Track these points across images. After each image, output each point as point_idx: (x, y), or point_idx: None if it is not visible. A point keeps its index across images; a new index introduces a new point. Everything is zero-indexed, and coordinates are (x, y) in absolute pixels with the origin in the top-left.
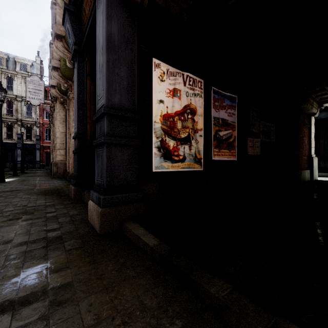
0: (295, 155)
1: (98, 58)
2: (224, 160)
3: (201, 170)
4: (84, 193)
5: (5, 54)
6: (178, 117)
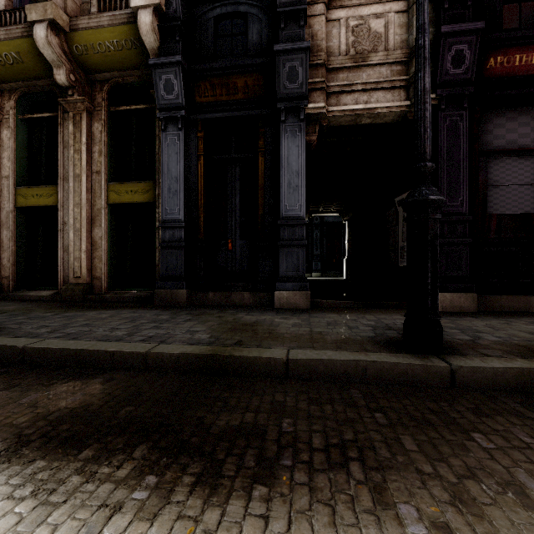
0: None
1: (287, 175)
2: None
3: None
4: (207, 295)
5: None
6: None
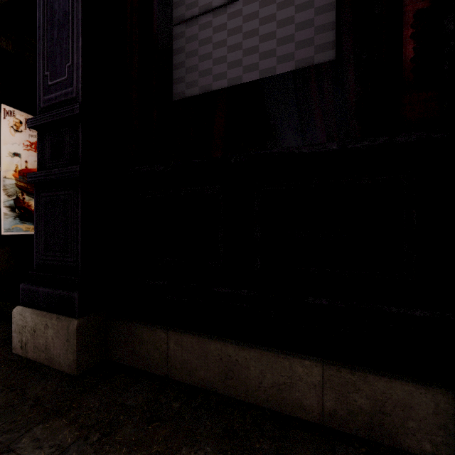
0: None
1: None
2: None
3: None
4: None
5: None
6: None
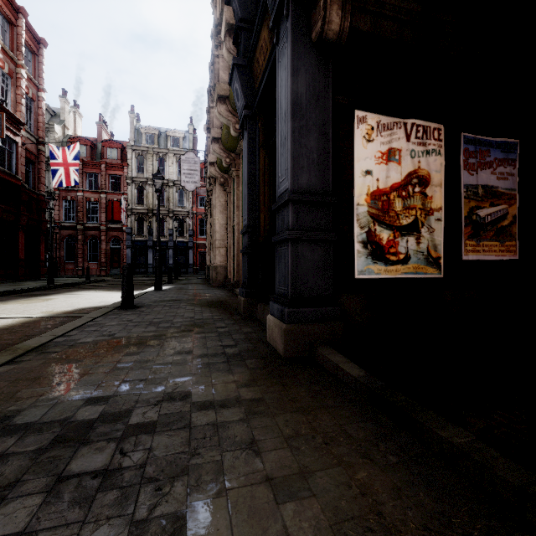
0: None
1: (280, 127)
2: (488, 260)
3: (440, 278)
4: (257, 307)
5: (157, 129)
6: (395, 193)
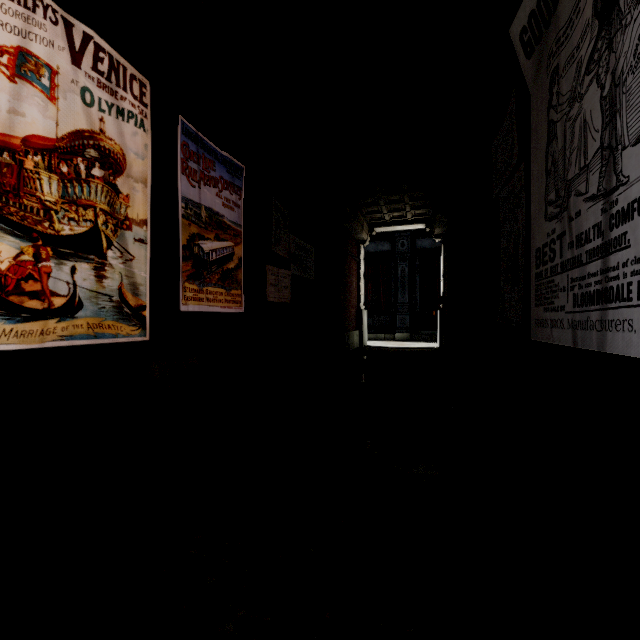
0: (342, 306)
1: None
2: (213, 313)
3: (144, 342)
4: None
5: None
6: (42, 160)
